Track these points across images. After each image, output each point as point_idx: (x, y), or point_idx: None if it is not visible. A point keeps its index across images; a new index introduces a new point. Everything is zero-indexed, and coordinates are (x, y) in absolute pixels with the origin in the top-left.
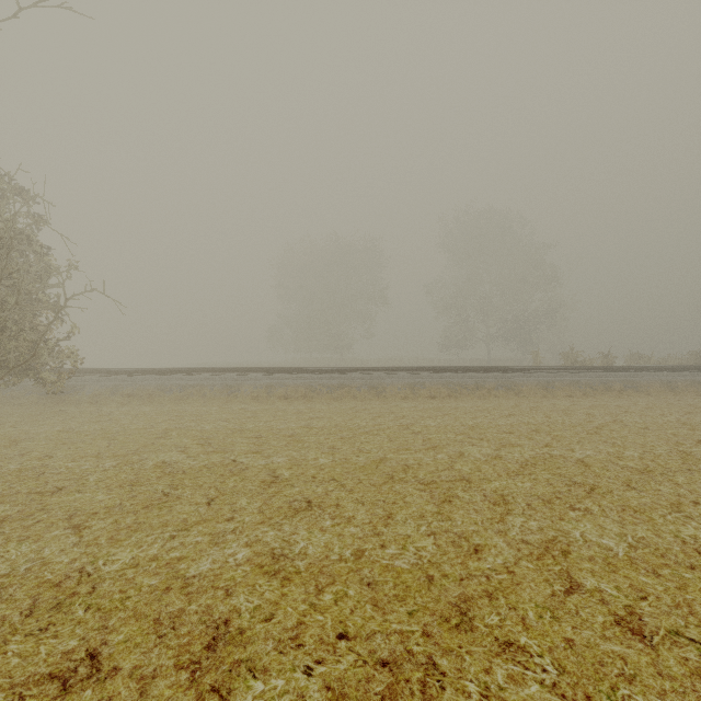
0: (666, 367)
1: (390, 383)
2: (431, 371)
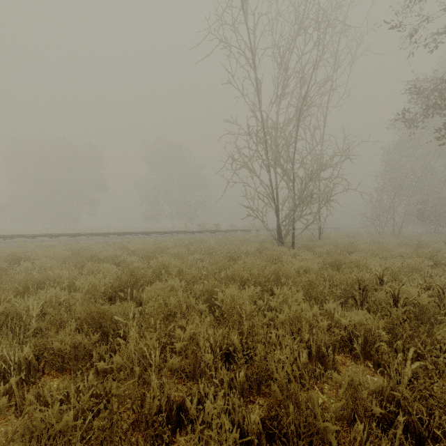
0: (234, 230)
1: (85, 242)
2: (117, 235)
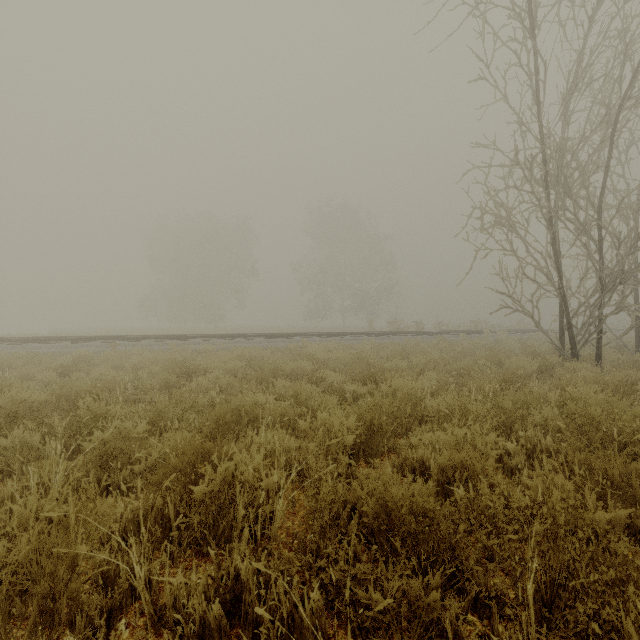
0: (451, 331)
1: (247, 347)
2: (284, 337)
